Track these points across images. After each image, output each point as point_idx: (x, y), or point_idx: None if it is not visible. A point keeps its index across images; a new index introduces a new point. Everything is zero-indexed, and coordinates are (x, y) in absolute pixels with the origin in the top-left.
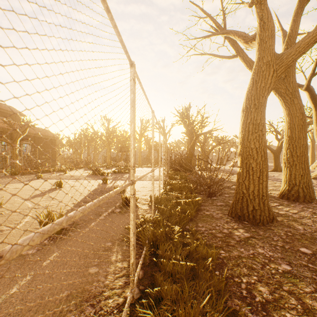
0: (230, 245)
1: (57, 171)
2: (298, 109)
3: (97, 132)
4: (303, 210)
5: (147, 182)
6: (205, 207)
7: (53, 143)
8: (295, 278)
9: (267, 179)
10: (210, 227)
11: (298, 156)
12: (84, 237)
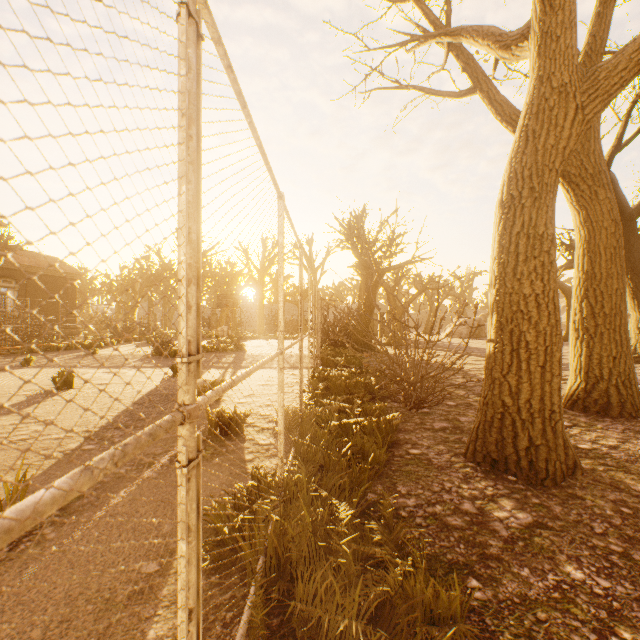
0: (491, 558)
1: (75, 347)
2: (606, 211)
3: (171, 264)
4: (628, 438)
5: (275, 371)
6: (409, 436)
7: (70, 287)
8: None
9: (560, 370)
10: (428, 494)
11: (607, 315)
12: (84, 542)
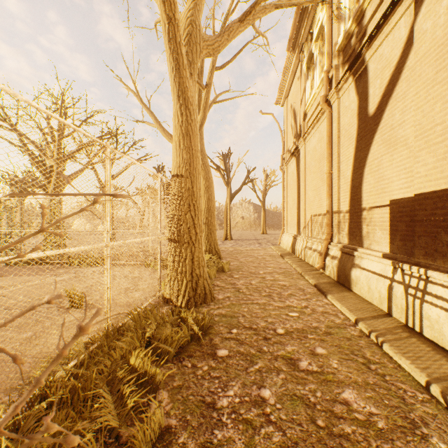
0: None
1: None
2: None
3: None
4: None
5: None
6: None
7: None
8: None
9: None
10: None
11: None
12: None
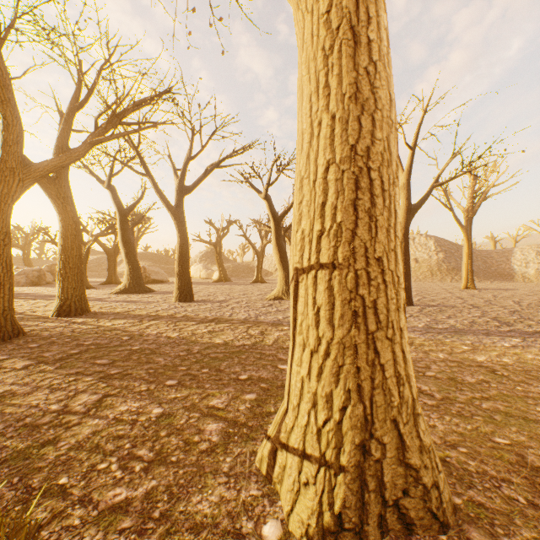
0: None
1: None
2: (72, 217)
3: None
4: (67, 322)
5: None
6: None
7: None
8: (8, 359)
9: (12, 292)
10: None
11: (72, 268)
12: None
